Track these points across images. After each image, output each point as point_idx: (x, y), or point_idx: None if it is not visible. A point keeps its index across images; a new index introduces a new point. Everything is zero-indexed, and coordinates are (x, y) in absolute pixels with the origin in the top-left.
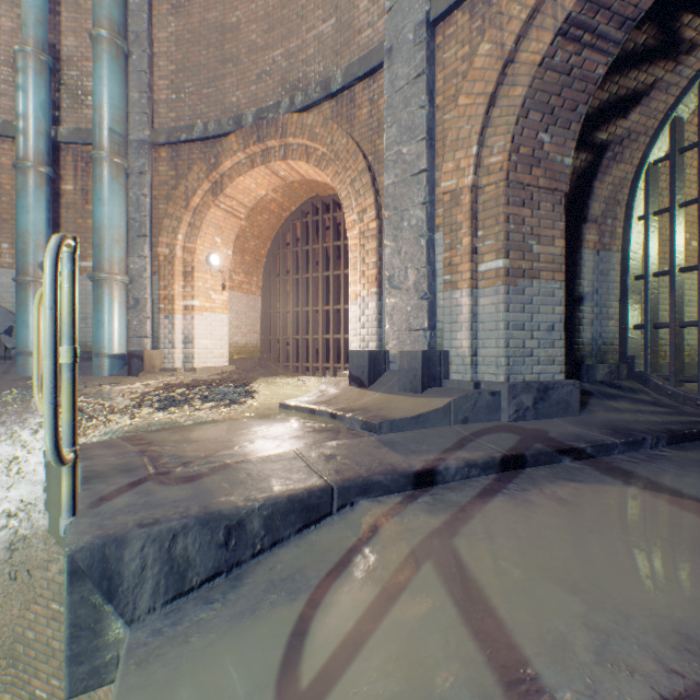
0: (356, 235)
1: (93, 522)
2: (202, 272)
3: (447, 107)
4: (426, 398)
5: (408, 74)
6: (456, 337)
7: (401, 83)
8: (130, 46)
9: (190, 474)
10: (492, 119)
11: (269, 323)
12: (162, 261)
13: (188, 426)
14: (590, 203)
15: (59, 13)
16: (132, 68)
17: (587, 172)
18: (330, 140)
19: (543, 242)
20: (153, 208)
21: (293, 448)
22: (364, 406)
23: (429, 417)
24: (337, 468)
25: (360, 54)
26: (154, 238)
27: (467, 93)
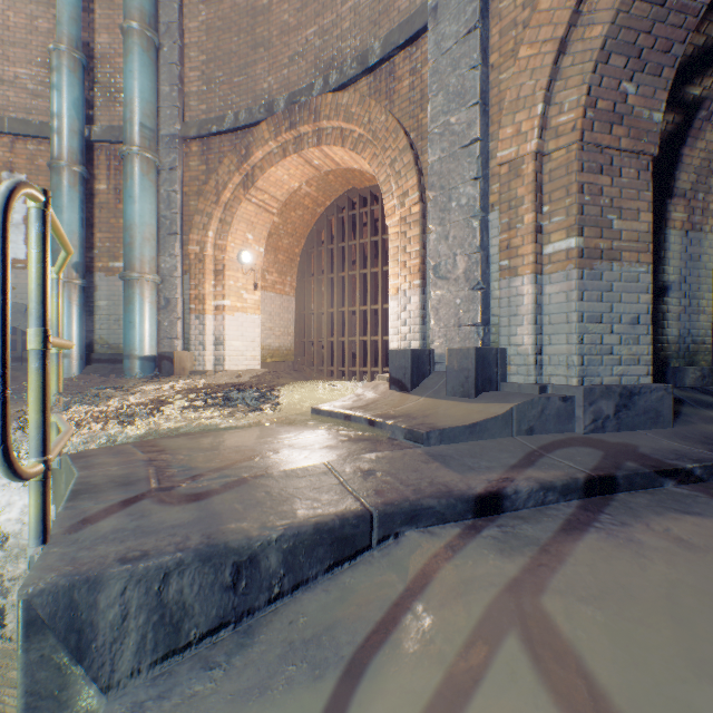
0: (396, 223)
1: (66, 553)
2: (233, 271)
3: (504, 65)
4: (480, 404)
5: (457, 32)
6: (516, 332)
7: (449, 43)
8: (161, 38)
9: (197, 490)
10: (562, 70)
11: (303, 325)
12: (193, 260)
13: (211, 431)
14: (677, 175)
15: (93, 11)
16: (163, 61)
17: (675, 136)
18: (368, 119)
19: (625, 216)
20: (184, 205)
21: (324, 461)
22: (407, 412)
23: (486, 426)
24: (377, 488)
25: (400, 20)
26: (185, 236)
27: (530, 42)
